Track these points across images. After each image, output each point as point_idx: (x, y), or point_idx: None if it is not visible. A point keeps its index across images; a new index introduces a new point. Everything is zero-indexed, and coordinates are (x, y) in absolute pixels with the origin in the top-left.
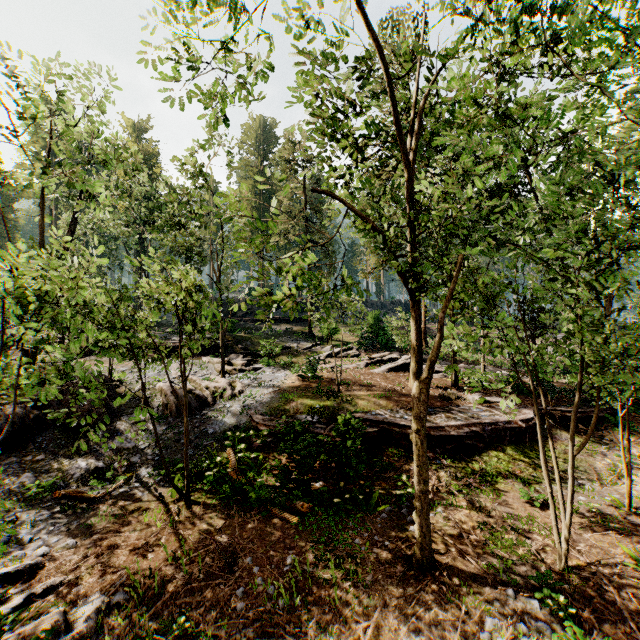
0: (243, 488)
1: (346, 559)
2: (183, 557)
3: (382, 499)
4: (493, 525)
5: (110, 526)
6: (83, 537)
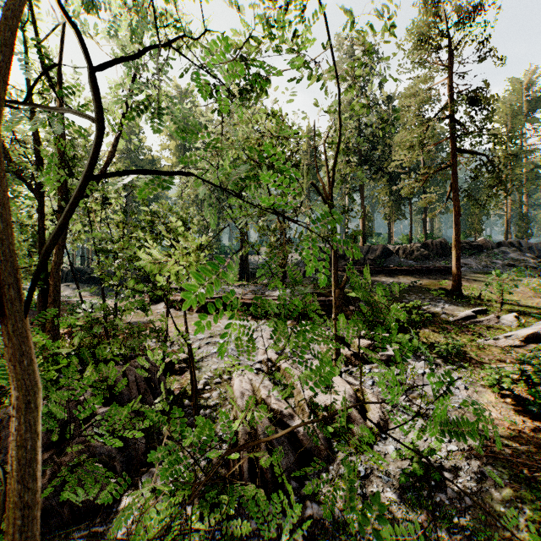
0: None
1: None
2: None
3: None
4: None
5: None
6: None
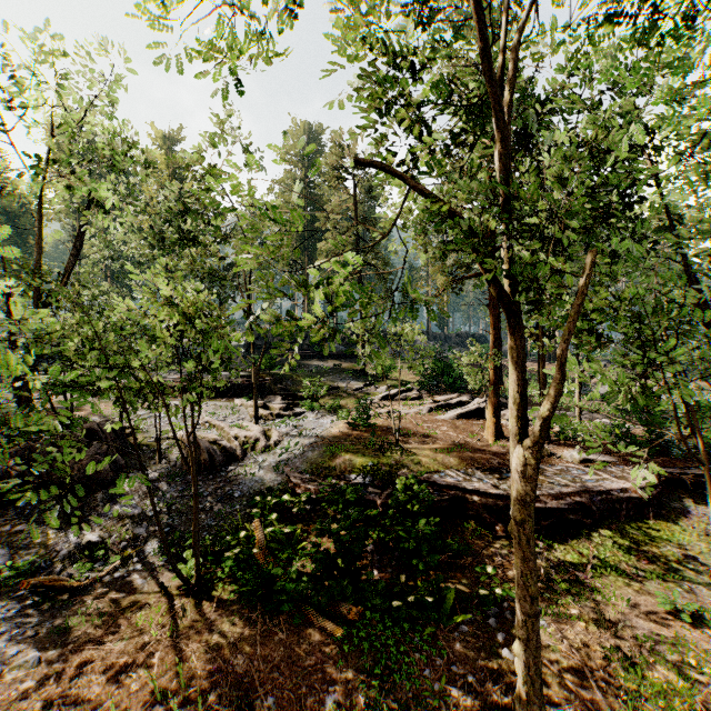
0: (271, 578)
1: (412, 706)
2: (175, 697)
3: (459, 600)
4: (625, 652)
5: (90, 632)
6: (51, 649)
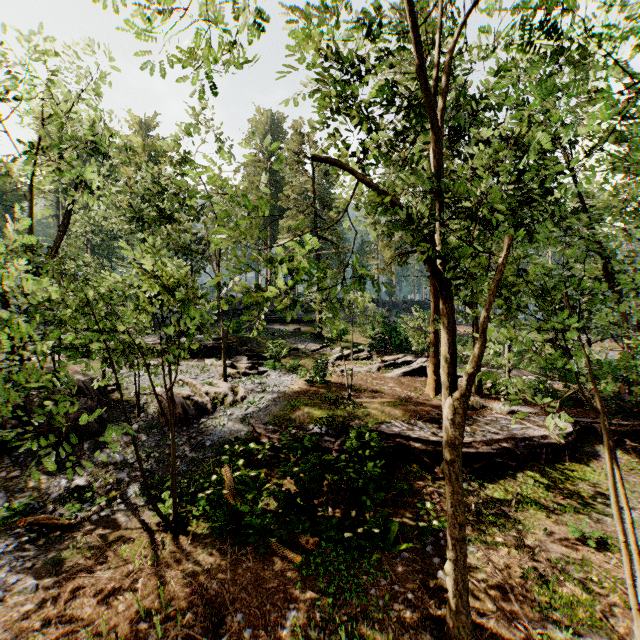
0: (239, 515)
1: (360, 619)
2: (158, 614)
3: (401, 532)
4: (540, 572)
5: (81, 563)
6: (47, 577)
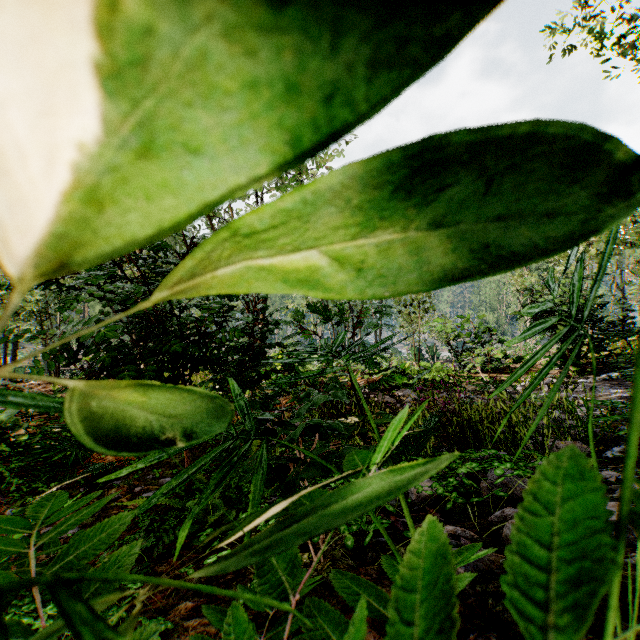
0: None
1: None
2: None
3: None
4: None
5: None
6: None
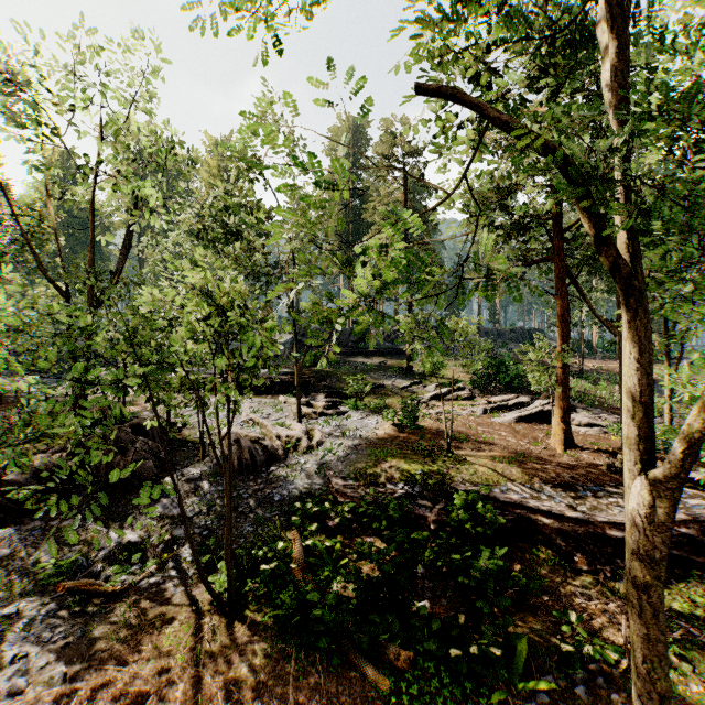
0: (308, 602)
1: None
2: None
3: (533, 653)
4: None
5: (117, 648)
6: (78, 664)
